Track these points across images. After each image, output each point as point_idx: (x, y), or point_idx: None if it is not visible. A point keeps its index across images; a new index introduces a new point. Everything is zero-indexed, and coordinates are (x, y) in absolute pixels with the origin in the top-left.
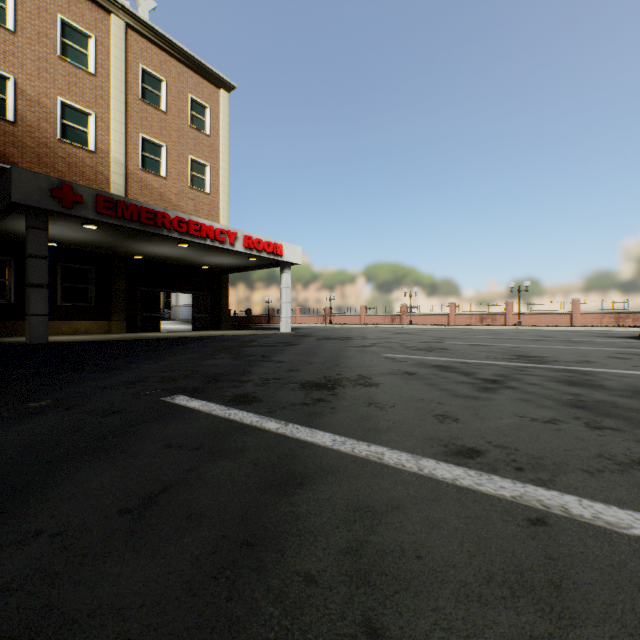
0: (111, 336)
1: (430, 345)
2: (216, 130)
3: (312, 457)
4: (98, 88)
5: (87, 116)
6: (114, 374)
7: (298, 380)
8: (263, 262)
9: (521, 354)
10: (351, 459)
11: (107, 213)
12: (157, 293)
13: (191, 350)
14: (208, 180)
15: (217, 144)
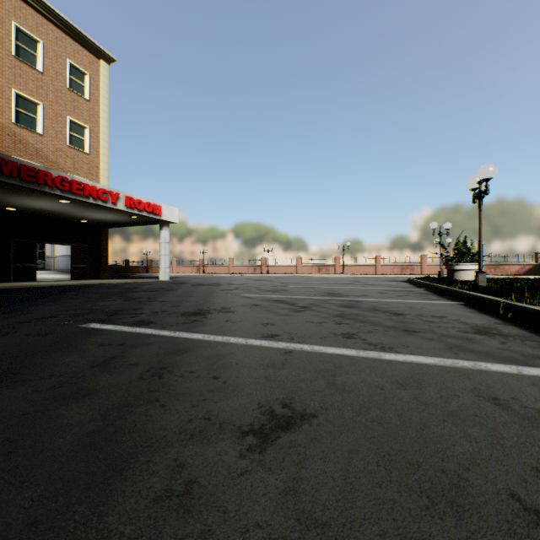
0: None
1: (277, 288)
2: (96, 96)
3: (192, 343)
4: None
5: None
6: (22, 314)
7: (180, 311)
8: (143, 219)
9: (331, 292)
10: (213, 342)
11: None
12: (33, 244)
13: (81, 295)
14: (88, 141)
15: (97, 109)
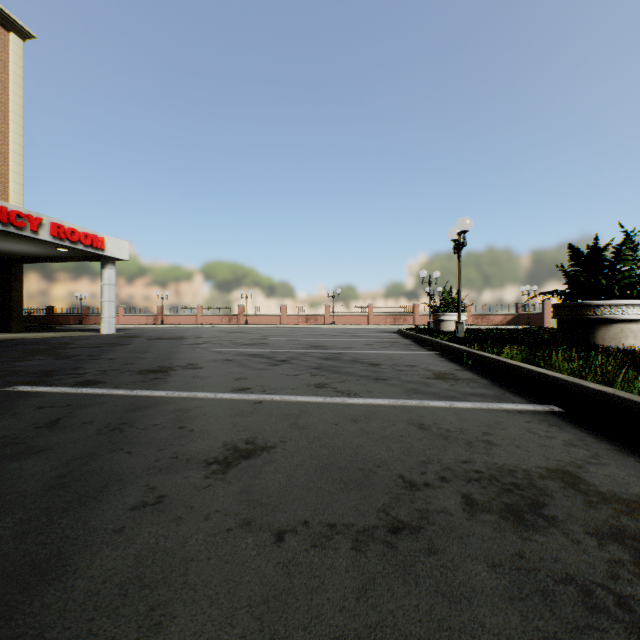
0: None
1: (256, 341)
2: (3, 81)
3: (154, 400)
4: None
5: None
6: None
7: (135, 369)
8: (77, 254)
9: (316, 345)
10: (178, 398)
11: None
12: None
13: None
14: None
15: (5, 99)
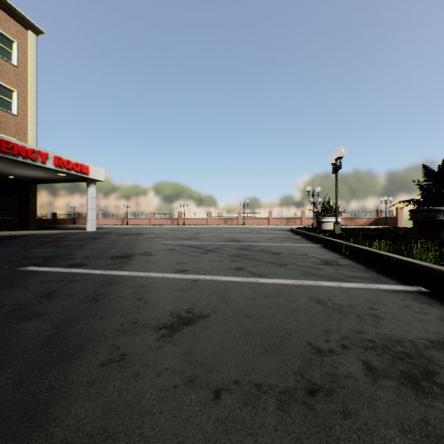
0: None
1: (190, 236)
2: (24, 63)
3: (120, 278)
4: None
5: None
6: None
7: (108, 256)
8: (71, 177)
9: (233, 239)
10: (137, 276)
11: None
12: None
13: (13, 244)
14: (15, 103)
15: (25, 75)
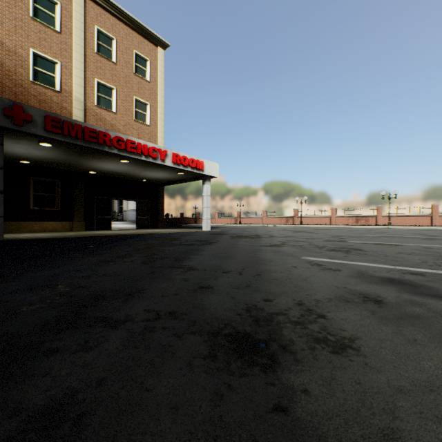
0: (67, 234)
1: (338, 244)
2: (154, 78)
3: None
4: (63, 43)
5: (54, 64)
6: None
7: (205, 320)
8: (189, 176)
9: None
10: None
11: (55, 131)
12: (109, 200)
13: (112, 249)
14: (148, 115)
15: (155, 88)
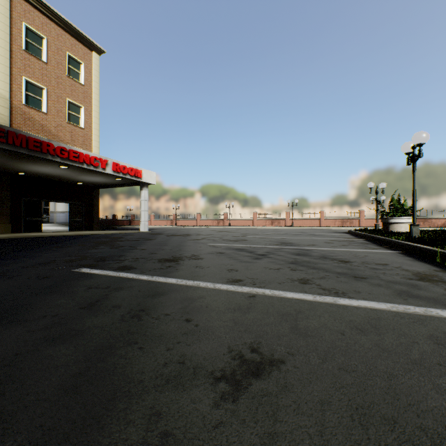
0: None
1: (237, 238)
2: (89, 81)
3: (167, 287)
4: None
5: None
6: (27, 259)
7: (156, 258)
8: (127, 181)
9: (284, 242)
10: (185, 286)
11: None
12: (39, 202)
13: (76, 244)
14: (82, 118)
15: (90, 92)
